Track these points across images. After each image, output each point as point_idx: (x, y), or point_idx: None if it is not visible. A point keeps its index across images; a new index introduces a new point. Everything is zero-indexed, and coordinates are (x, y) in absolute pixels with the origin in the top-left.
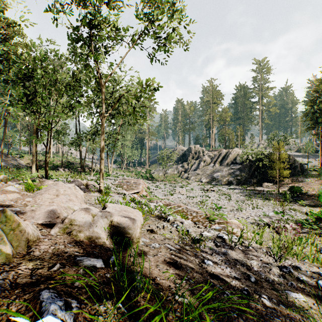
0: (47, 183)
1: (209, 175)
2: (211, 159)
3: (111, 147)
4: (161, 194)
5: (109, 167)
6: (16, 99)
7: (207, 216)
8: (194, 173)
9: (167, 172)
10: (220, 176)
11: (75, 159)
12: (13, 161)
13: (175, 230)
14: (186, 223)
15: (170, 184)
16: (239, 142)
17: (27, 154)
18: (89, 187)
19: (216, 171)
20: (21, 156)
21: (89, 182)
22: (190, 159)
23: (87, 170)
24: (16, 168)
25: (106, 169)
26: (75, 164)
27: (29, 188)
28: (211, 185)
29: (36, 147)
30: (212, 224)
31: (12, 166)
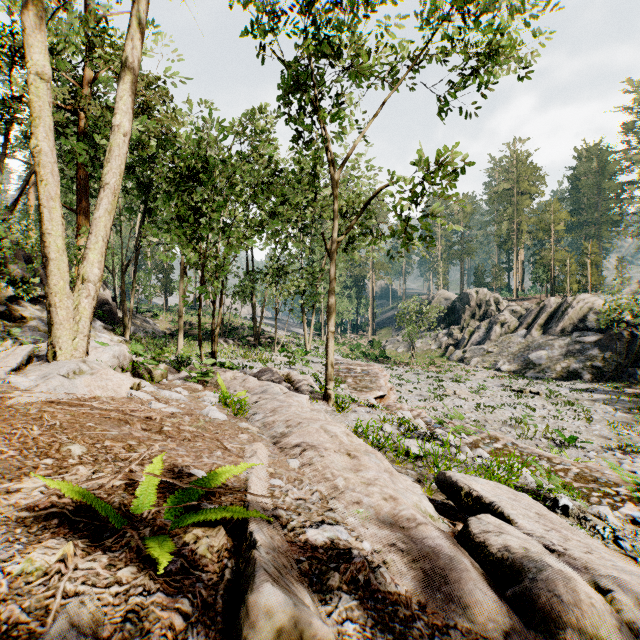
0: (224, 377)
1: (517, 356)
2: (517, 320)
3: (311, 297)
4: (414, 396)
5: (306, 337)
6: (175, 219)
7: (582, 472)
8: (478, 351)
9: (414, 347)
10: (545, 358)
11: (239, 319)
12: (144, 324)
13: (621, 553)
14: (613, 521)
15: (428, 373)
16: (590, 279)
17: (163, 311)
18: (299, 387)
19: (535, 348)
20: (155, 315)
21: (294, 374)
22: (466, 319)
23: (265, 341)
24: (149, 337)
25: (296, 339)
26: (241, 329)
27: (229, 403)
28: (524, 379)
29: (200, 305)
30: (613, 500)
31: (145, 333)
